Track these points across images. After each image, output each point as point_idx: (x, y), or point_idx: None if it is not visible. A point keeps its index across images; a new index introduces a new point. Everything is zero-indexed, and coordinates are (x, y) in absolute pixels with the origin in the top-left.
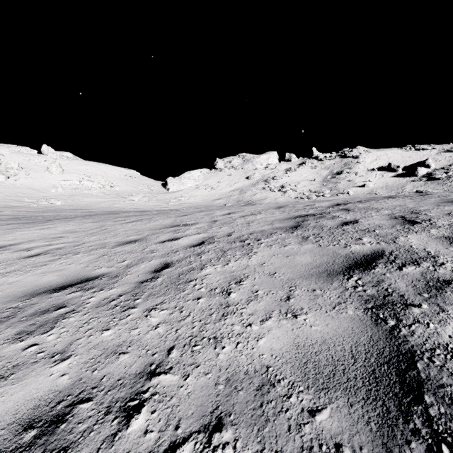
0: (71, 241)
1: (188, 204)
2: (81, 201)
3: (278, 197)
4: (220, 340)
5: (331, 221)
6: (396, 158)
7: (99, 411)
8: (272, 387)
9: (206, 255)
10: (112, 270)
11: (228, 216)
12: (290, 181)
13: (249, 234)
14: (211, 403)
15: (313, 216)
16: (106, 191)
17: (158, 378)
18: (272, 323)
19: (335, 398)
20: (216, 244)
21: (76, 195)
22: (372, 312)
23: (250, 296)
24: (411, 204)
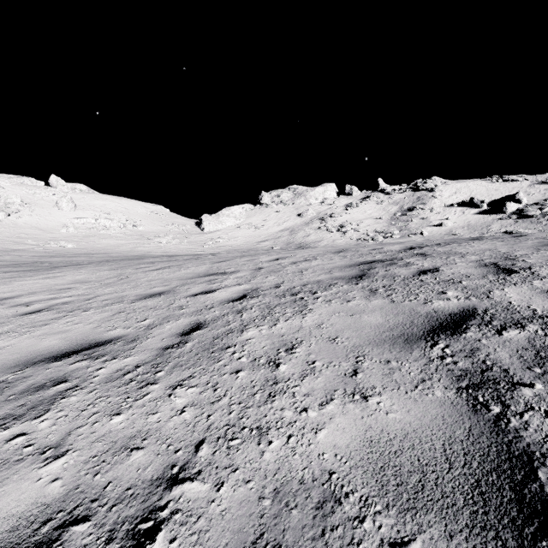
0: (82, 294)
1: (227, 248)
2: (97, 243)
3: (337, 238)
4: (266, 432)
5: (405, 269)
6: (479, 191)
7: (98, 537)
8: (338, 504)
9: (248, 312)
10: (129, 332)
11: (276, 263)
12: (351, 219)
13: (302, 286)
14: (254, 528)
15: (381, 263)
16: (128, 231)
17: (181, 487)
18: (335, 408)
19: (427, 524)
20: (262, 298)
21: (91, 236)
22: (468, 393)
23: (305, 370)
24: (504, 248)
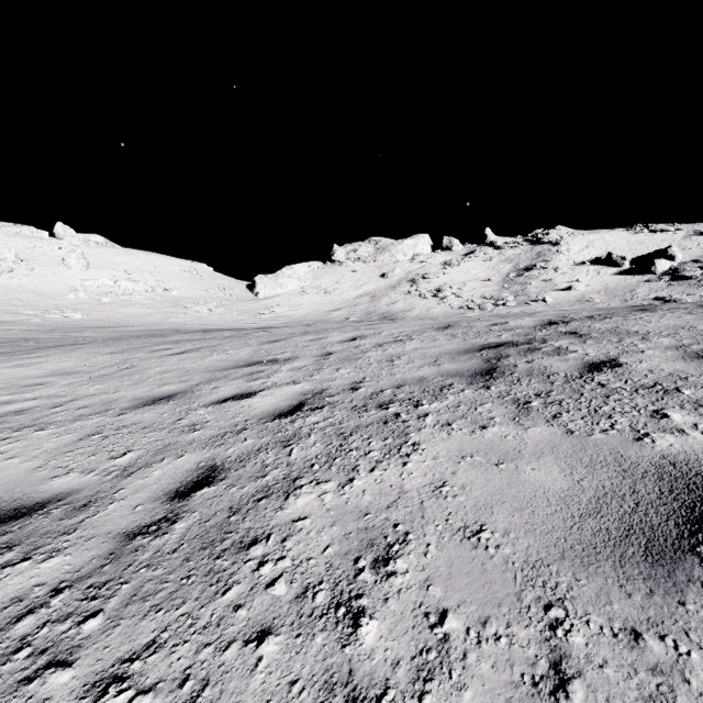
0: (53, 395)
1: (288, 318)
2: (116, 313)
3: (432, 306)
4: None
5: (559, 359)
6: (618, 244)
7: None
8: None
9: (302, 445)
10: (86, 483)
11: (352, 345)
12: (451, 281)
13: (395, 388)
14: None
15: (515, 348)
16: (157, 297)
17: None
18: None
19: None
20: (328, 412)
21: (108, 304)
22: None
23: (425, 647)
24: None
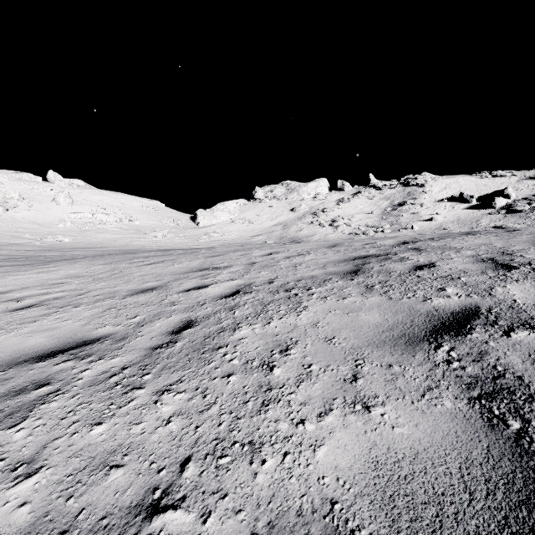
0: (74, 289)
1: (222, 242)
2: (94, 238)
3: (329, 232)
4: (259, 448)
5: (400, 264)
6: (468, 186)
7: None
8: None
9: (241, 309)
10: (118, 330)
11: (269, 257)
12: (343, 214)
13: (296, 281)
14: None
15: (375, 258)
16: (124, 226)
17: (162, 517)
18: (335, 420)
19: None
20: (255, 294)
21: (88, 231)
22: (481, 405)
23: (301, 374)
24: (499, 243)
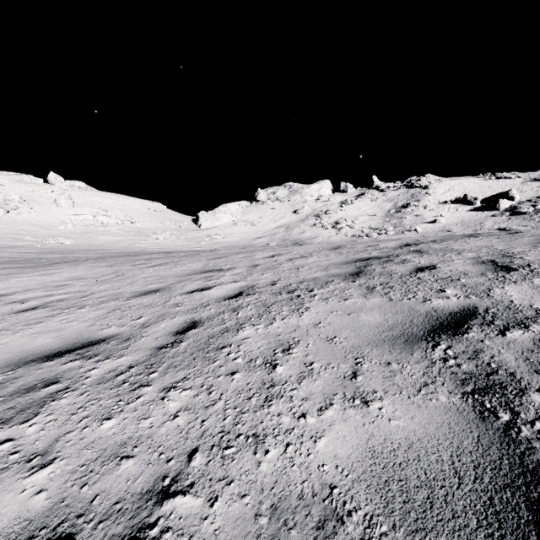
0: (77, 291)
1: (224, 244)
2: (95, 240)
3: (332, 235)
4: (262, 440)
5: (401, 266)
6: (472, 188)
7: None
8: (340, 524)
9: (244, 310)
10: (123, 331)
11: (272, 260)
12: (346, 216)
13: (299, 283)
14: None
15: (377, 260)
16: (125, 228)
17: (172, 501)
18: (335, 414)
19: None
20: (258, 296)
21: (90, 233)
22: (474, 399)
23: (303, 371)
24: (500, 245)
